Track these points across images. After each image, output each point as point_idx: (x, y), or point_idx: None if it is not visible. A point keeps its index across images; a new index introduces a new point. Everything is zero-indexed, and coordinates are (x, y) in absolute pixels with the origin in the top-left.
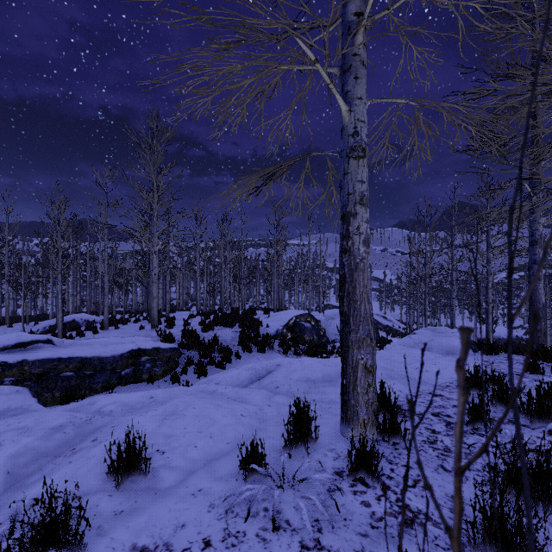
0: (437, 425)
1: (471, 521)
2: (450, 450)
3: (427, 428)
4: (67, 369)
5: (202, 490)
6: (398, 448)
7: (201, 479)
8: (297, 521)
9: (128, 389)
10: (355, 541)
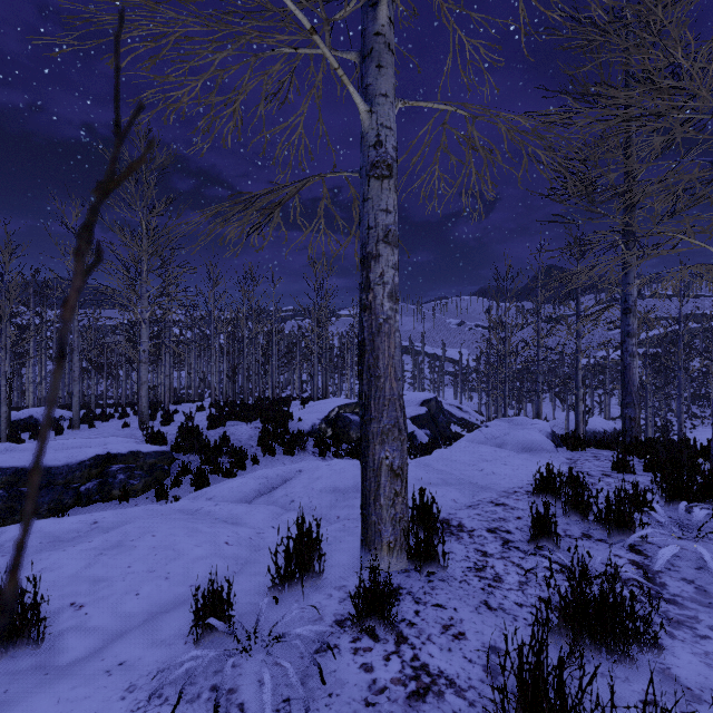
0: (491, 545)
1: (499, 688)
2: (501, 579)
3: (477, 549)
4: None
5: (125, 663)
6: (433, 580)
7: (130, 646)
8: (257, 703)
9: (89, 511)
10: None
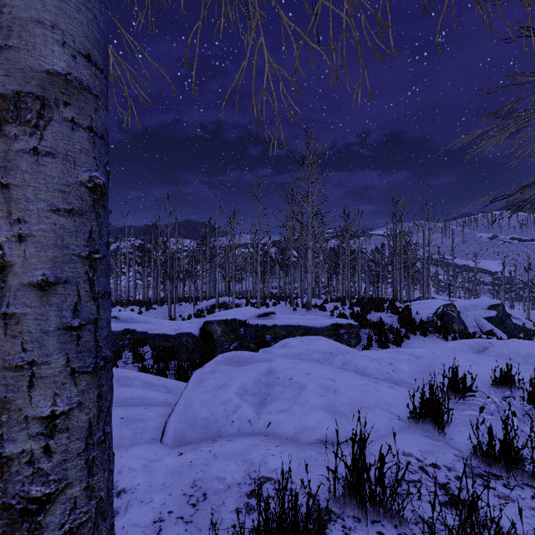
0: None
1: None
2: None
3: None
4: (298, 334)
5: None
6: None
7: None
8: None
9: None
10: None
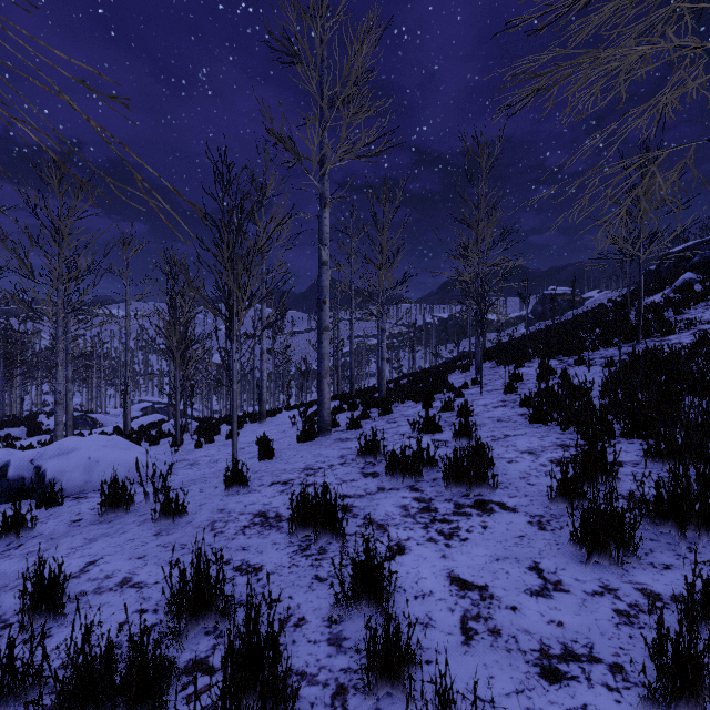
0: None
1: None
2: None
3: None
4: None
5: None
6: None
7: None
8: None
9: None
10: None
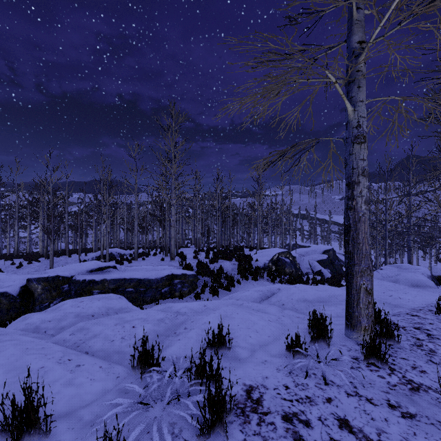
0: (420, 335)
1: None
2: (435, 351)
3: (412, 336)
4: (129, 286)
5: (267, 361)
6: (394, 348)
7: (263, 355)
8: (338, 381)
9: (166, 302)
10: (382, 394)
